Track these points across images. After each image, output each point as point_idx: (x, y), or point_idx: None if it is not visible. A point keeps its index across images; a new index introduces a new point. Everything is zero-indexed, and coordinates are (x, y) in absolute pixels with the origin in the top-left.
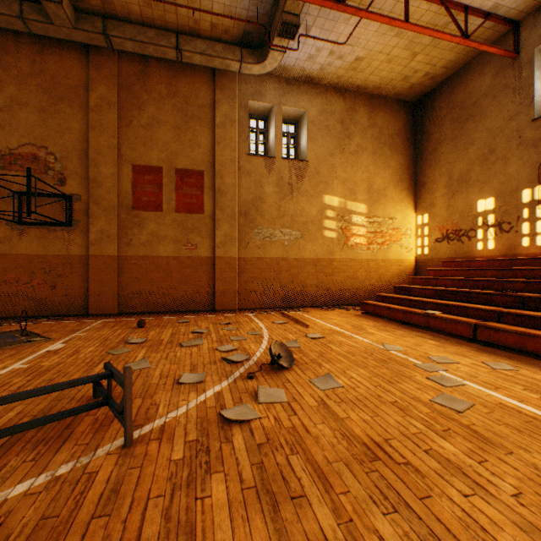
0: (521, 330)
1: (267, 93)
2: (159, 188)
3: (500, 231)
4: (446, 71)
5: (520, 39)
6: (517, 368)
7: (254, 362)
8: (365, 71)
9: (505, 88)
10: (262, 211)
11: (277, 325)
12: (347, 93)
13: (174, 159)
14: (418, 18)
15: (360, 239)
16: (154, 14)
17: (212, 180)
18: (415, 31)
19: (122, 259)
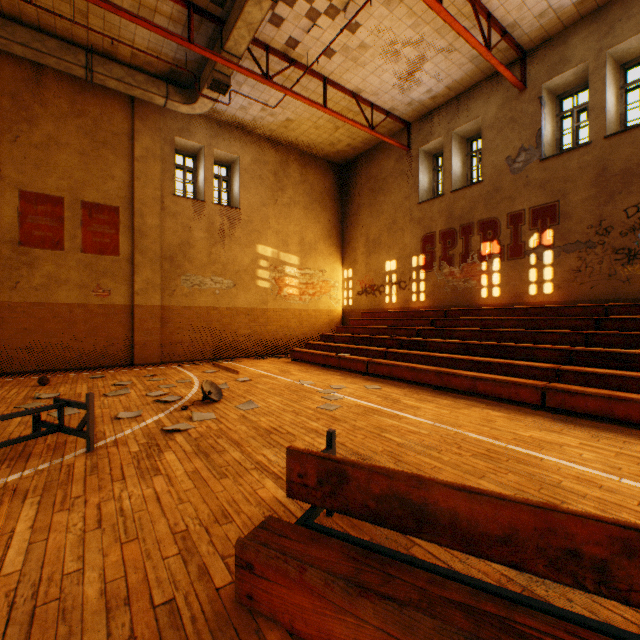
0: (392, 362)
1: (197, 132)
2: (59, 223)
3: (400, 288)
4: (364, 146)
5: (411, 137)
6: (383, 387)
7: (186, 400)
8: (296, 131)
9: (403, 173)
10: (191, 257)
11: (208, 374)
12: (281, 146)
13: (80, 190)
14: (337, 101)
15: (293, 290)
16: (57, 24)
17: (131, 219)
18: (333, 116)
19: (4, 306)
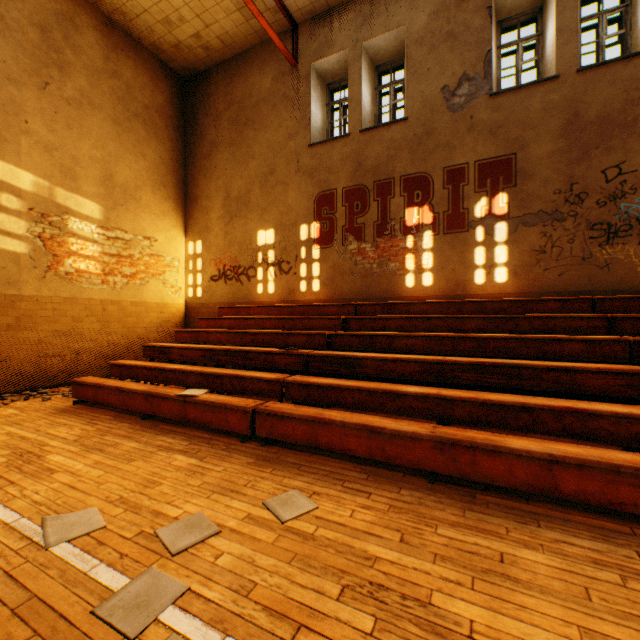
0: (314, 413)
1: None
2: None
3: (281, 271)
4: (224, 48)
5: (299, 46)
6: (316, 497)
7: None
8: None
9: (286, 99)
10: None
11: None
12: None
13: None
14: None
15: (88, 264)
16: None
17: None
18: None
19: None
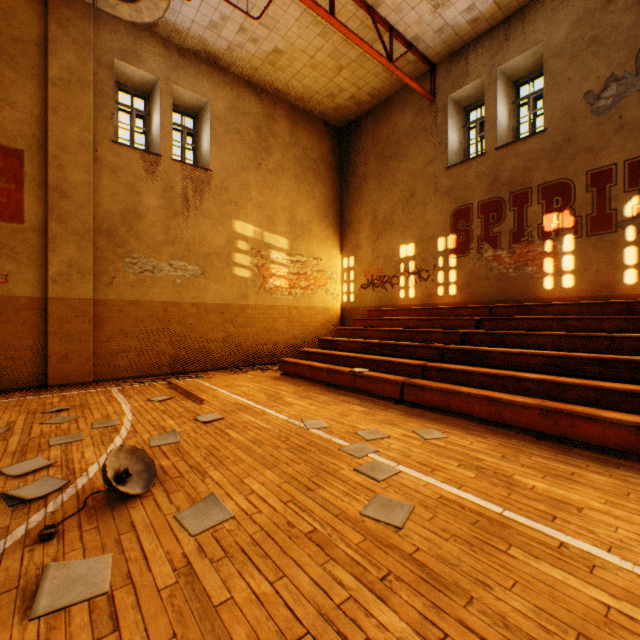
0: (446, 386)
1: (148, 57)
2: None
3: (420, 279)
4: (372, 100)
5: (436, 83)
6: (447, 433)
7: (75, 491)
8: (286, 71)
9: (424, 131)
10: (139, 232)
11: (154, 405)
12: (265, 94)
13: None
14: (344, 20)
15: (281, 281)
16: None
17: (42, 169)
18: (341, 32)
19: None
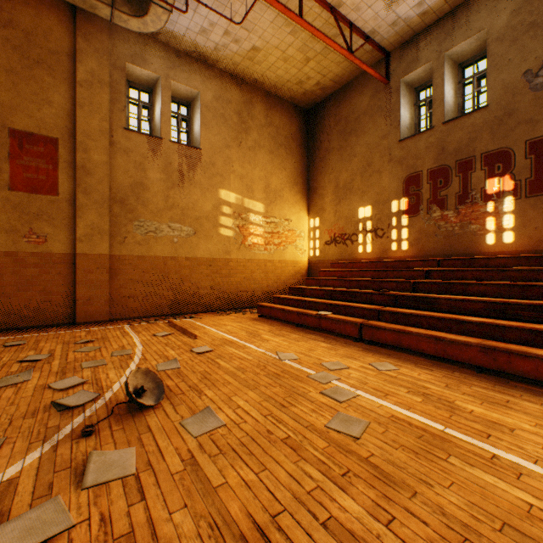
0: (398, 327)
1: (152, 60)
2: None
3: (376, 236)
4: (334, 85)
5: (390, 68)
6: (398, 366)
7: (104, 402)
8: (262, 64)
9: (380, 109)
10: (145, 200)
11: (158, 339)
12: (245, 84)
13: (7, 114)
14: (311, 20)
15: (258, 239)
16: None
17: (72, 153)
18: (309, 30)
19: None
